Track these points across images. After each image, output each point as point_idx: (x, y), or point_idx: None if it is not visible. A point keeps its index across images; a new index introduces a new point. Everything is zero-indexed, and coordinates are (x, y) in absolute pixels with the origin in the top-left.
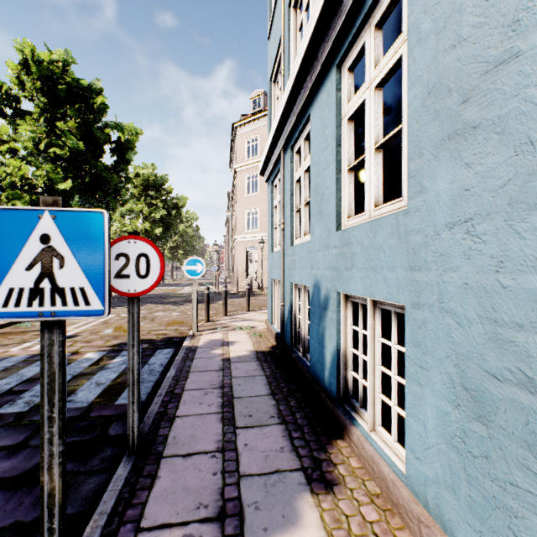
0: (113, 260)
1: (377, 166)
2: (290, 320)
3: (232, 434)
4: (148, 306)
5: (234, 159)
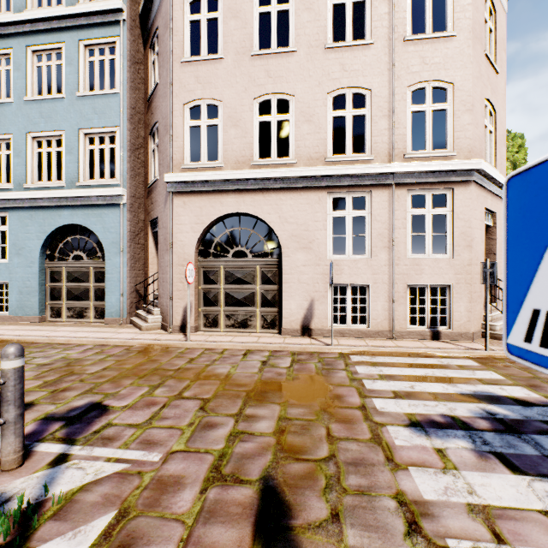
0: None
1: None
2: None
3: None
4: None
5: None
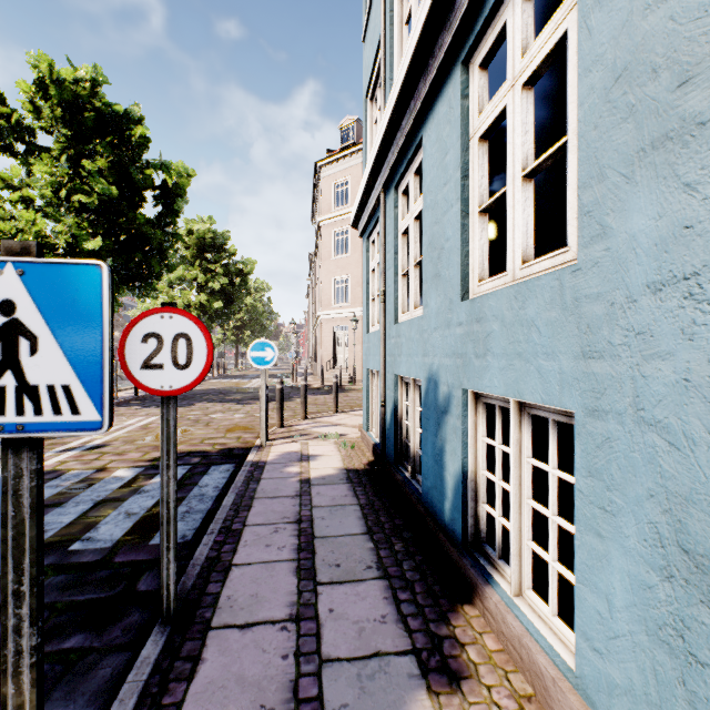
0: (139, 343)
1: (526, 203)
2: (394, 427)
3: (311, 593)
4: (203, 405)
5: (318, 210)
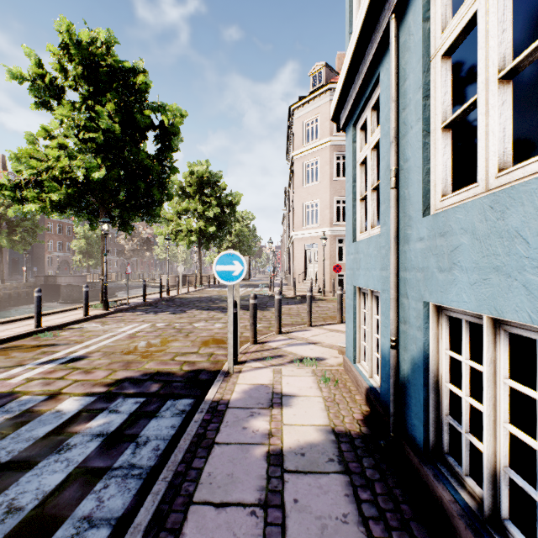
0: None
1: None
2: (423, 391)
3: None
4: (192, 313)
5: (291, 149)
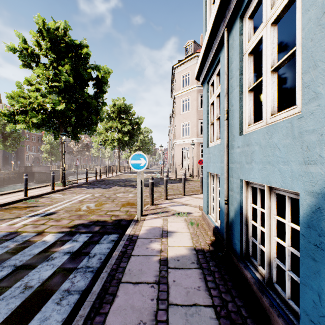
0: None
1: None
2: (239, 225)
3: None
4: (115, 188)
5: (173, 91)
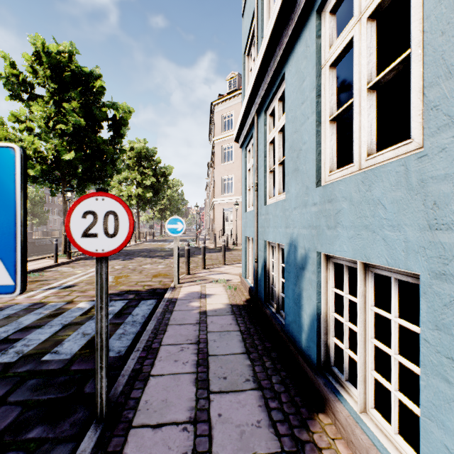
0: (80, 218)
1: (370, 109)
2: (264, 277)
3: (205, 400)
4: (139, 259)
5: (212, 133)
